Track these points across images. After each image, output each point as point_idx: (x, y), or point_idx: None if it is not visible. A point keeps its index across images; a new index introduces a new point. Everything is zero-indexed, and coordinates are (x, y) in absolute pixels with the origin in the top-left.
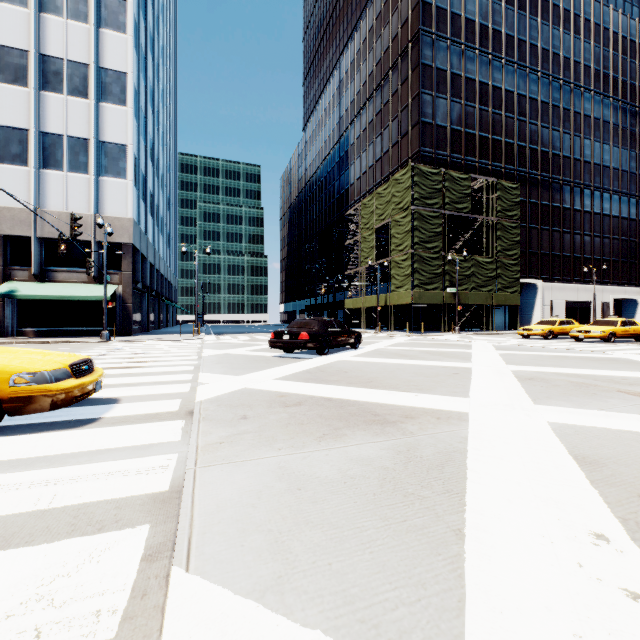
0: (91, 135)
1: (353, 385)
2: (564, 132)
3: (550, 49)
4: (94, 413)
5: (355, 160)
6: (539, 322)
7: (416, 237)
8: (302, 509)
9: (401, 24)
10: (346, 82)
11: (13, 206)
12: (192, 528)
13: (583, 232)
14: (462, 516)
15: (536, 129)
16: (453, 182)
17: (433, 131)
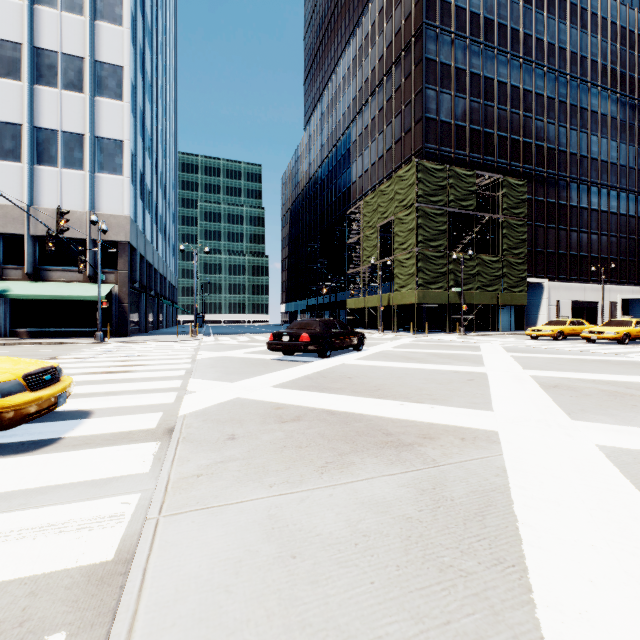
0: (86, 130)
1: (359, 394)
2: (571, 128)
3: (556, 43)
4: (56, 431)
5: (357, 158)
6: (548, 322)
7: (420, 235)
8: (296, 597)
9: (404, 18)
10: (348, 79)
11: (6, 203)
12: (130, 638)
13: (590, 230)
14: (531, 613)
15: (542, 125)
16: (458, 179)
17: (437, 127)
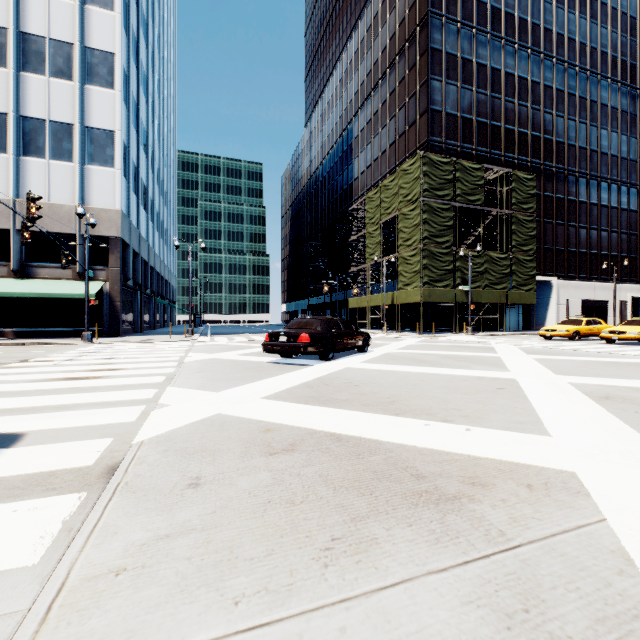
0: (76, 120)
1: (370, 408)
2: (580, 122)
3: (565, 34)
4: None
5: (359, 153)
6: (562, 322)
7: (426, 231)
8: None
9: (408, 8)
10: (350, 73)
11: None
12: None
13: (600, 227)
14: None
15: (551, 118)
16: (465, 172)
17: (443, 119)
